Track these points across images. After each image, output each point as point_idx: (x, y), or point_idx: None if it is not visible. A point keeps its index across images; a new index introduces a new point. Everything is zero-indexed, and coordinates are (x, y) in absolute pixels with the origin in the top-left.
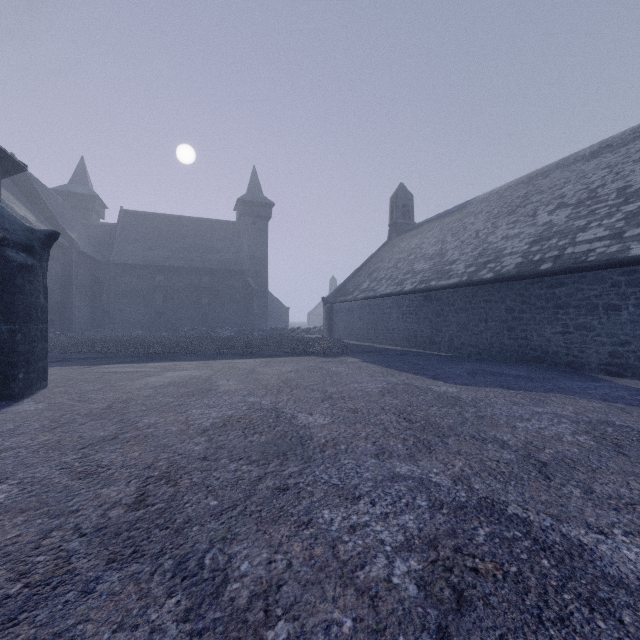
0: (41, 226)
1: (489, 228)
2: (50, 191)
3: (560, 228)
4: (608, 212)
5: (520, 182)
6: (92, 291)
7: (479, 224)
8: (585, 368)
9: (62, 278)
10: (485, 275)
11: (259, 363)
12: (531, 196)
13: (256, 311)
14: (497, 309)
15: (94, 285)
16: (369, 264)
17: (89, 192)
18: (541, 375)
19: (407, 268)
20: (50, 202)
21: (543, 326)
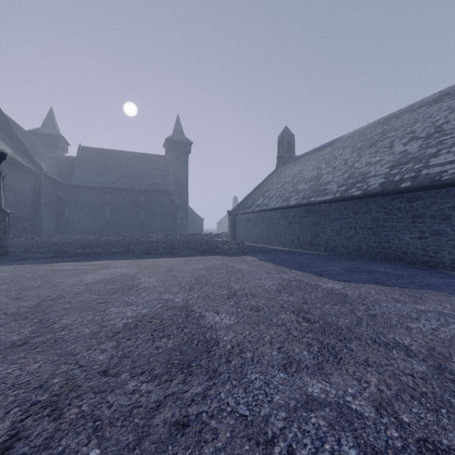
0: (16, 157)
1: (355, 157)
2: (26, 132)
3: (414, 155)
4: (454, 142)
5: (377, 123)
6: (57, 206)
7: (346, 155)
8: (439, 266)
9: (33, 196)
10: (354, 192)
11: (178, 261)
12: (387, 133)
13: (179, 221)
14: (364, 219)
15: (58, 201)
16: (262, 186)
17: (56, 133)
18: (405, 272)
19: (291, 188)
20: (25, 140)
21: (403, 232)
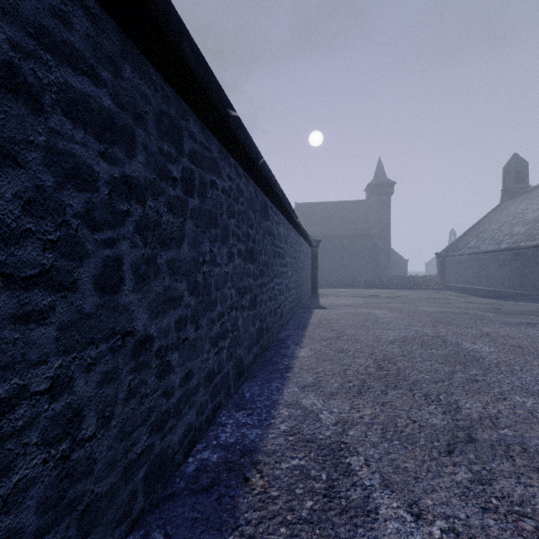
0: None
1: None
2: None
3: None
4: None
5: None
6: None
7: None
8: None
9: None
10: None
11: (393, 291)
12: None
13: (381, 263)
14: None
15: None
16: (479, 225)
17: None
18: None
19: (507, 231)
20: None
21: None
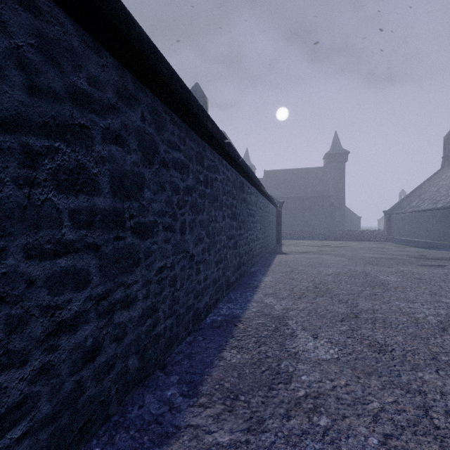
0: None
1: None
2: None
3: None
4: None
5: None
6: None
7: None
8: None
9: None
10: None
11: (343, 242)
12: None
13: (337, 219)
14: None
15: None
16: (421, 187)
17: (250, 164)
18: None
19: (444, 192)
20: None
21: None
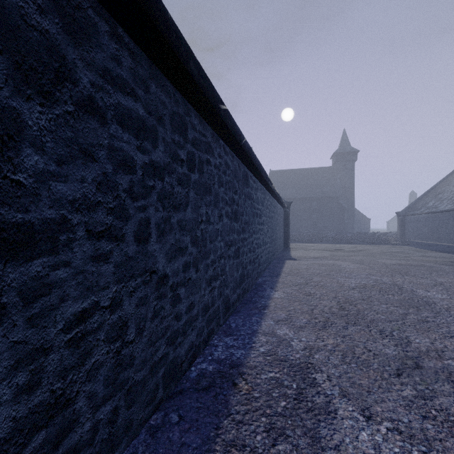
0: None
1: None
2: None
3: None
4: None
5: None
6: None
7: None
8: None
9: None
10: None
11: (356, 245)
12: None
13: (346, 221)
14: None
15: None
16: (437, 187)
17: None
18: None
19: None
20: None
21: None
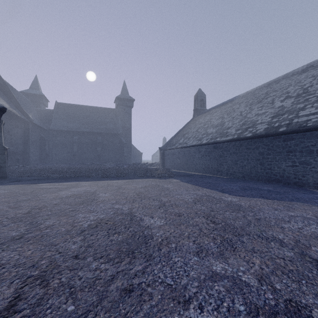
0: (12, 110)
1: (247, 110)
2: (18, 92)
3: (288, 109)
4: (316, 99)
5: (263, 86)
6: (40, 144)
7: (242, 108)
8: (305, 185)
9: (24, 137)
10: (247, 134)
11: (124, 182)
12: (270, 93)
13: (125, 154)
14: (254, 153)
15: (41, 141)
16: (183, 130)
17: (39, 93)
18: (282, 190)
19: (203, 132)
20: (18, 98)
21: (280, 162)
